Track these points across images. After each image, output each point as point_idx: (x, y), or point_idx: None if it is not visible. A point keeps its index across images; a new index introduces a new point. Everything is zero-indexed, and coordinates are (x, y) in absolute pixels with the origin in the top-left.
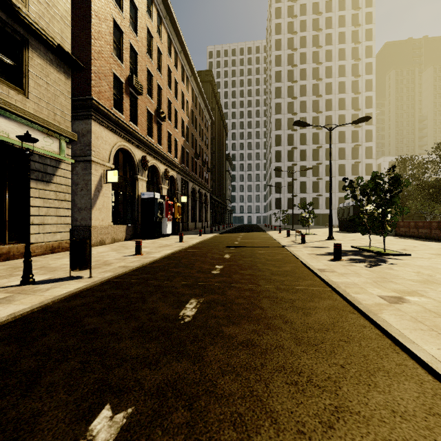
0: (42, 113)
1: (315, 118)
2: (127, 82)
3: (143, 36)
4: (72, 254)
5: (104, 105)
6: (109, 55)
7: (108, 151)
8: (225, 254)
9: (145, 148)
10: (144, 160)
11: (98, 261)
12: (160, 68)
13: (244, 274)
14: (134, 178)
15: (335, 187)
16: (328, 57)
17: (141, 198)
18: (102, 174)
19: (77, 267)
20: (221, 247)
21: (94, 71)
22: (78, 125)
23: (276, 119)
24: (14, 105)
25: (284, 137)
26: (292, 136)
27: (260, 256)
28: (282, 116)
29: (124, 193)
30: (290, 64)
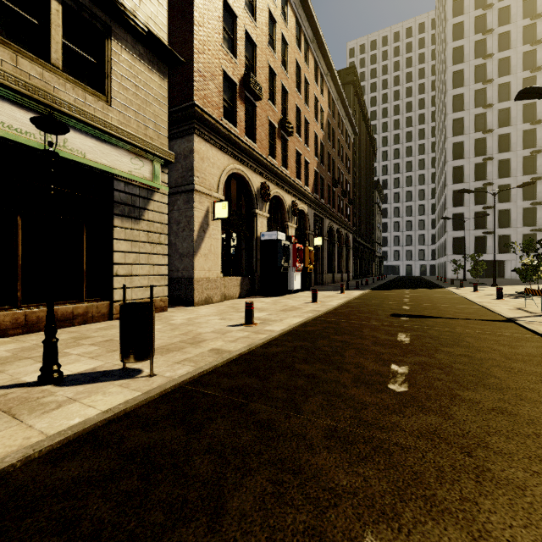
0: (129, 126)
1: (527, 107)
2: (242, 83)
3: (263, 21)
4: (120, 331)
5: (210, 113)
6: (217, 47)
7: (216, 177)
8: (398, 333)
9: (266, 172)
10: (264, 188)
11: (187, 334)
12: (286, 65)
13: (482, 408)
14: (251, 213)
15: None
16: None
17: (260, 240)
18: (208, 208)
19: (128, 356)
20: (382, 314)
21: (198, 69)
22: (180, 144)
23: (455, 119)
24: (91, 115)
25: (468, 144)
26: (483, 141)
27: (480, 344)
28: (466, 113)
29: (238, 234)
30: (479, 31)
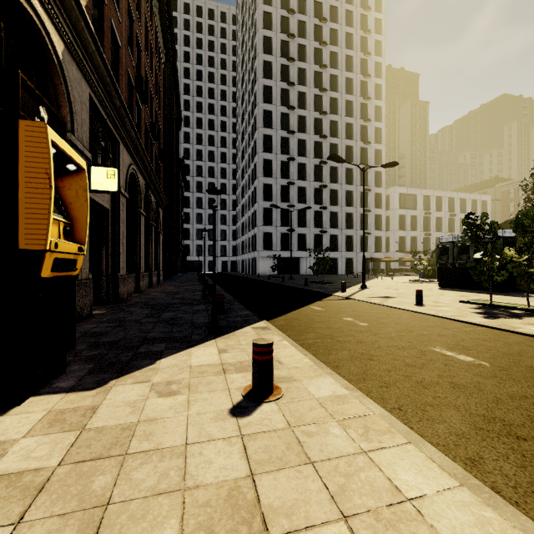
0: None
1: (317, 121)
2: None
3: None
4: None
5: None
6: None
7: None
8: None
9: None
10: None
11: None
12: None
13: None
14: None
15: (341, 221)
16: (333, 39)
17: None
18: None
19: None
20: None
21: None
22: None
23: (265, 110)
24: None
25: (276, 140)
26: (287, 141)
27: None
28: (274, 108)
29: None
30: (284, 32)
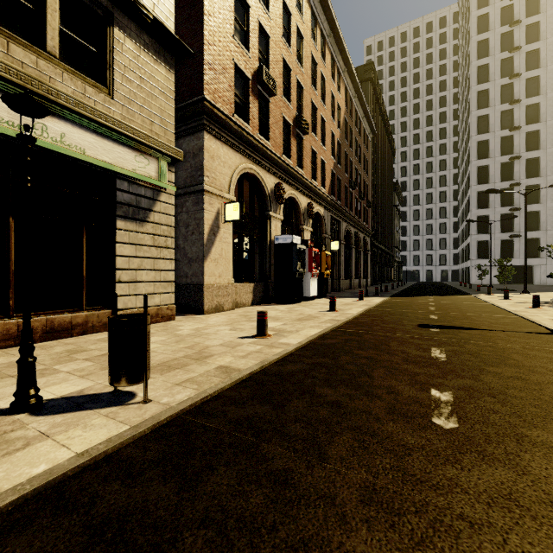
0: (133, 121)
1: None
2: (255, 78)
3: (277, 13)
4: (109, 349)
5: (220, 108)
6: (229, 39)
7: (228, 176)
8: (430, 347)
9: (280, 173)
10: (278, 189)
11: (193, 347)
12: (301, 59)
13: None
14: (264, 216)
15: None
16: None
17: (274, 244)
18: (219, 210)
19: (118, 379)
20: (409, 325)
21: (208, 61)
22: (189, 142)
23: (479, 117)
24: (91, 108)
25: (494, 143)
26: (510, 139)
27: (531, 363)
28: (491, 110)
29: (251, 237)
30: (506, 23)
